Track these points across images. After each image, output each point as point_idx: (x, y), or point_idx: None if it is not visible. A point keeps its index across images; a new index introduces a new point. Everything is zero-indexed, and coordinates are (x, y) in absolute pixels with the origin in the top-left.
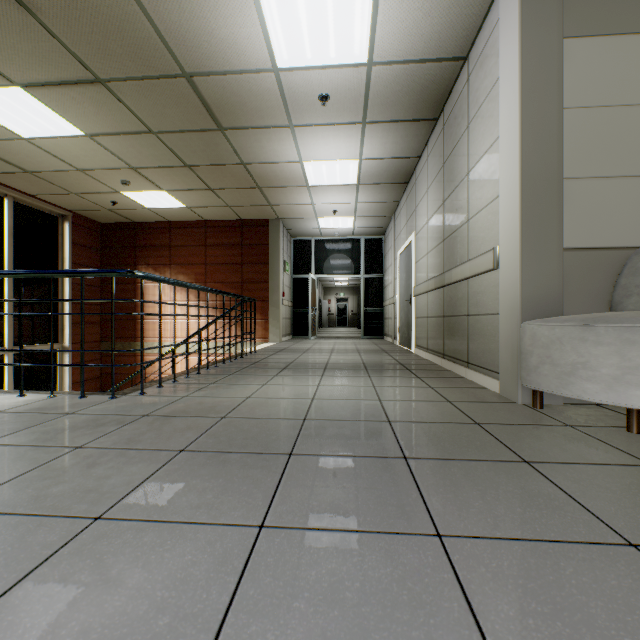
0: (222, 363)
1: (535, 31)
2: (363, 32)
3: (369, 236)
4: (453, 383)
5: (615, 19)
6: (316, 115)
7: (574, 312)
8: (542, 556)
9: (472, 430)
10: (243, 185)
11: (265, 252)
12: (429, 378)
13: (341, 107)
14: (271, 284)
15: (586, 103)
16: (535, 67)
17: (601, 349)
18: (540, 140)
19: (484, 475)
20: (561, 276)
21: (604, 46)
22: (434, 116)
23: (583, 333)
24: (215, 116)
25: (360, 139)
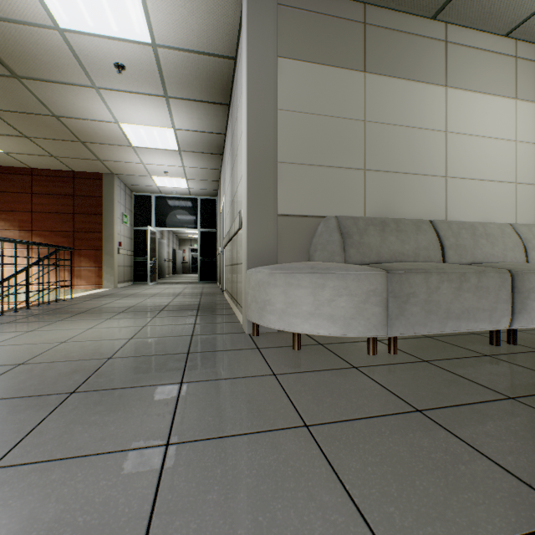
0: (14, 311)
1: (258, 46)
2: (138, 14)
3: (205, 196)
4: (219, 319)
5: (313, 52)
6: (118, 81)
7: (286, 262)
8: (71, 470)
9: (175, 359)
10: (63, 137)
11: (99, 204)
12: (205, 316)
13: (140, 78)
14: (105, 234)
15: (294, 108)
16: (258, 74)
17: (277, 290)
18: (261, 131)
19: (127, 400)
20: (276, 235)
21: (306, 69)
22: (226, 102)
23: (269, 278)
24: (4, 62)
25: (168, 111)
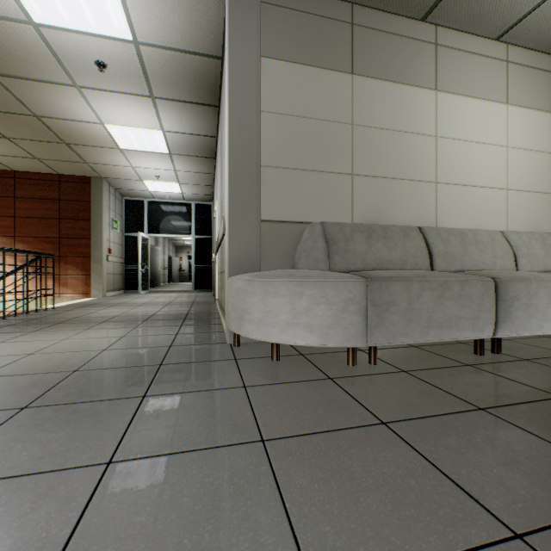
0: None
1: (240, 45)
2: (117, 9)
3: (200, 202)
4: (203, 329)
5: (298, 52)
6: (100, 80)
7: (270, 270)
8: None
9: (145, 371)
10: (46, 138)
11: (87, 209)
12: (190, 326)
13: (124, 78)
14: (93, 240)
15: (279, 110)
16: (240, 74)
17: (255, 298)
18: (244, 133)
19: (80, 415)
20: (259, 242)
21: (291, 70)
22: (215, 103)
23: (248, 286)
24: None
25: (156, 112)
